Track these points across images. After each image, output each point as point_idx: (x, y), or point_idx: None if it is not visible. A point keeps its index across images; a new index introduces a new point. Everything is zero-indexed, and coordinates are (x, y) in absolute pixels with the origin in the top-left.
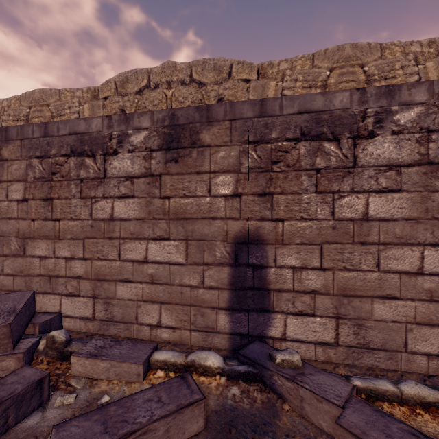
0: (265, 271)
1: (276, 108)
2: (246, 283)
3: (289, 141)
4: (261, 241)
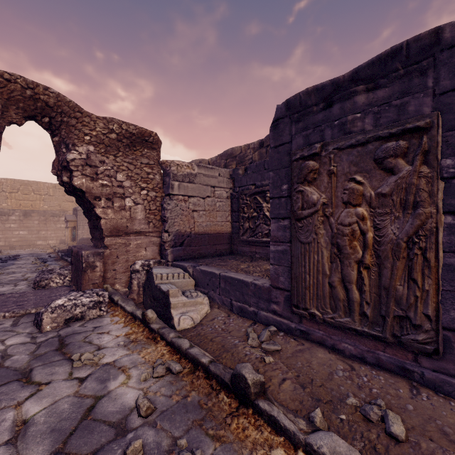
0: None
1: None
2: None
3: None
4: None
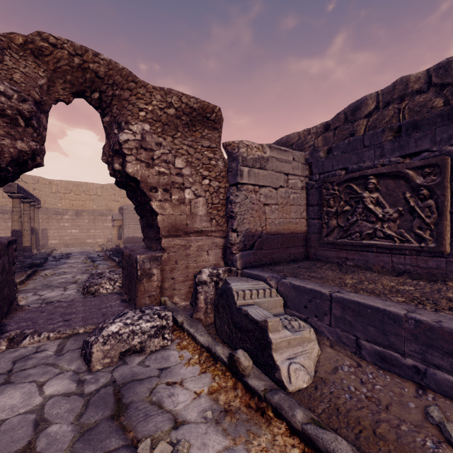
0: (48, 234)
1: (50, 210)
2: (44, 236)
3: (52, 215)
4: (47, 229)
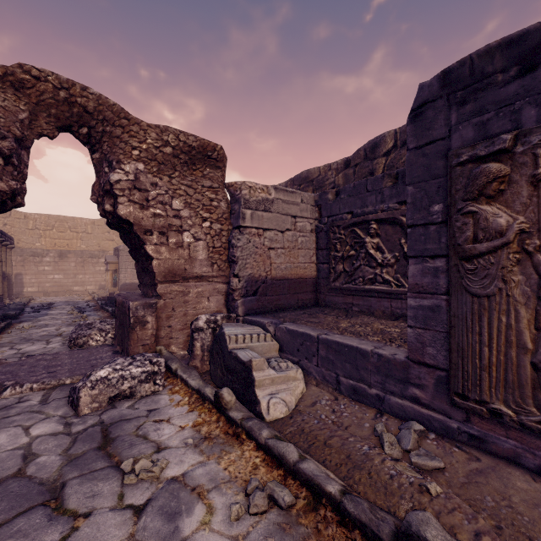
0: (23, 280)
1: (26, 250)
2: (18, 282)
3: (29, 256)
4: (22, 274)
